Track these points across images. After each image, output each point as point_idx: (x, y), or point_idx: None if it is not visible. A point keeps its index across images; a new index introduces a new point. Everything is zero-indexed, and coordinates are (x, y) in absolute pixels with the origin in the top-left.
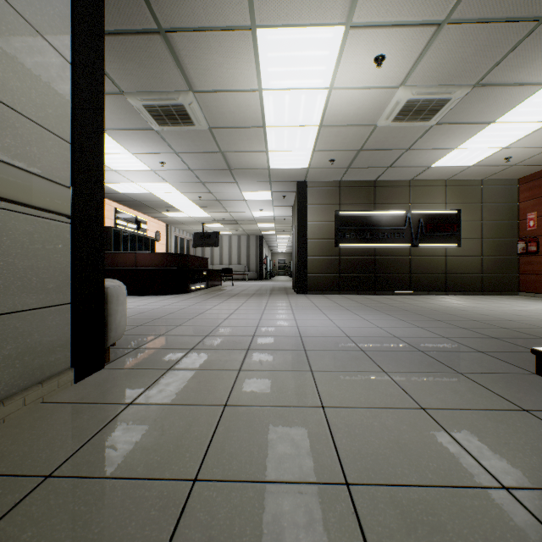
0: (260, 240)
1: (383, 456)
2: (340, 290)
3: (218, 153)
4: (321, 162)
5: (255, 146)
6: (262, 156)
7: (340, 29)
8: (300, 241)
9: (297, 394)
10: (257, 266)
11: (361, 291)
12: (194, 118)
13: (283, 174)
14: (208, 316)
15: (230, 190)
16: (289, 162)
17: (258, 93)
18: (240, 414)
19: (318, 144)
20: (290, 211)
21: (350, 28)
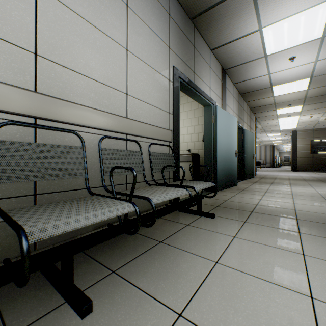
0: (272, 147)
1: (293, 178)
2: (312, 170)
3: (262, 129)
4: (301, 127)
5: (275, 127)
6: (277, 128)
7: (298, 116)
8: (293, 152)
9: (285, 177)
10: (271, 160)
11: (323, 171)
12: (258, 127)
13: (285, 130)
14: (263, 173)
15: (262, 135)
16: (287, 128)
17: (277, 122)
18: (278, 177)
19: (298, 125)
20: (290, 137)
21: (300, 116)
